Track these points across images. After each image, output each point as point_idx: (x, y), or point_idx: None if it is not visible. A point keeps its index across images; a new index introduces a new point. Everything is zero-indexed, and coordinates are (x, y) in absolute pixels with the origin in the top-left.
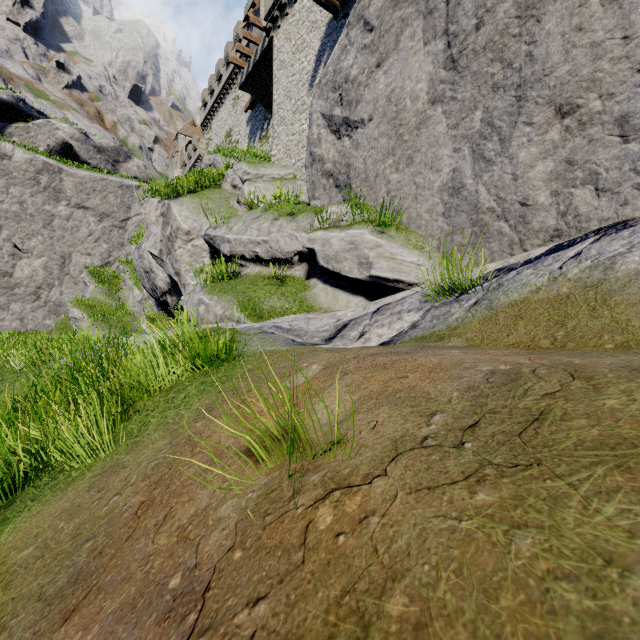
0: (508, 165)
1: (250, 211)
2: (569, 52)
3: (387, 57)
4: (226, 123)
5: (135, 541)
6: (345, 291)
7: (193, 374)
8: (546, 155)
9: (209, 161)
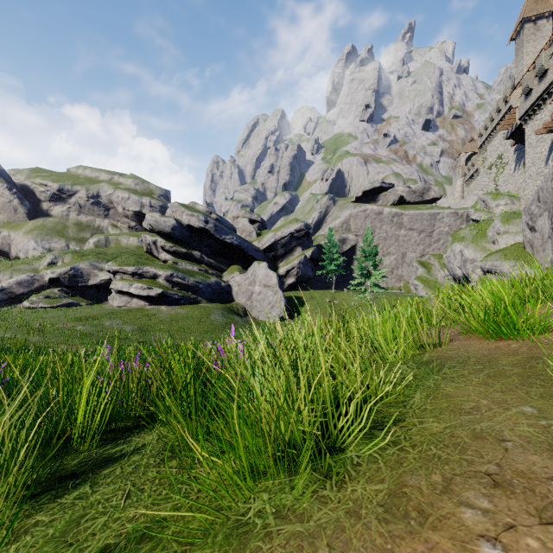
0: None
1: (495, 256)
2: None
3: (541, 216)
4: (497, 149)
5: None
6: None
7: None
8: None
9: (482, 199)
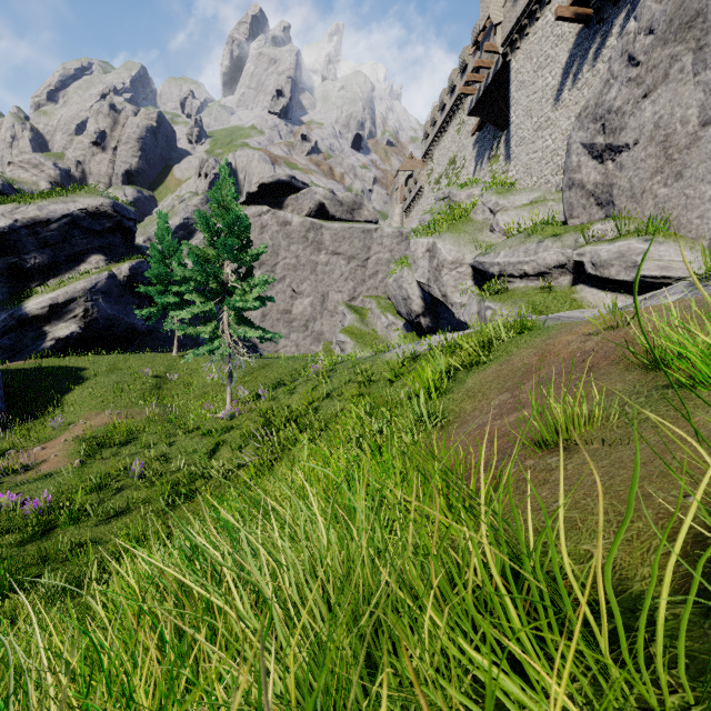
0: None
1: (513, 238)
2: None
3: (654, 89)
4: (449, 150)
5: (548, 360)
6: (611, 292)
7: (519, 336)
8: None
9: (442, 195)
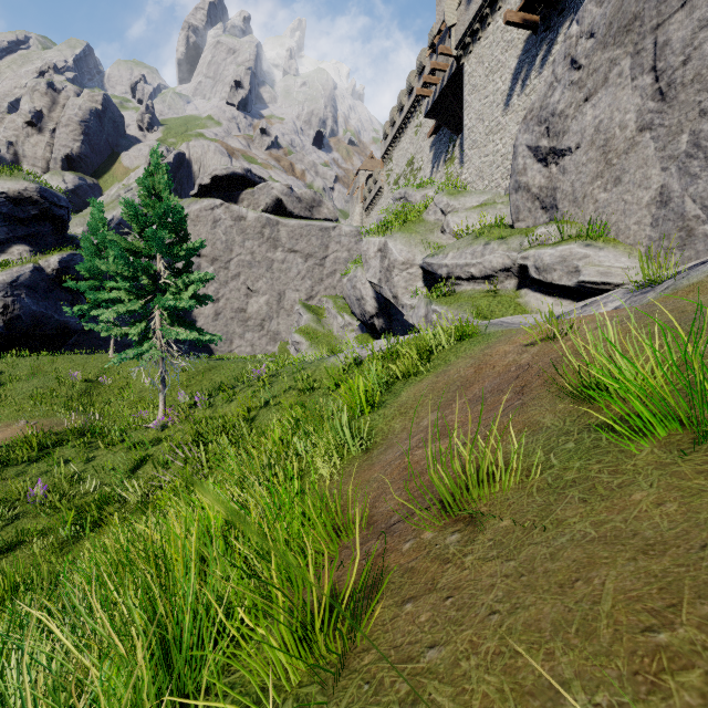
0: None
1: (461, 239)
2: None
3: (595, 93)
4: (407, 152)
5: (483, 373)
6: (554, 297)
7: (460, 343)
8: None
9: (399, 195)
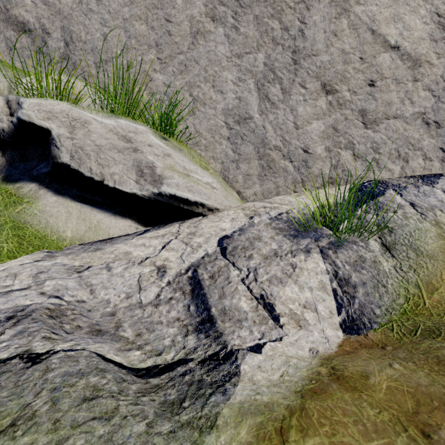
0: (290, 114)
1: None
2: (329, 47)
3: None
4: None
5: None
6: (102, 210)
7: None
8: (318, 117)
9: None
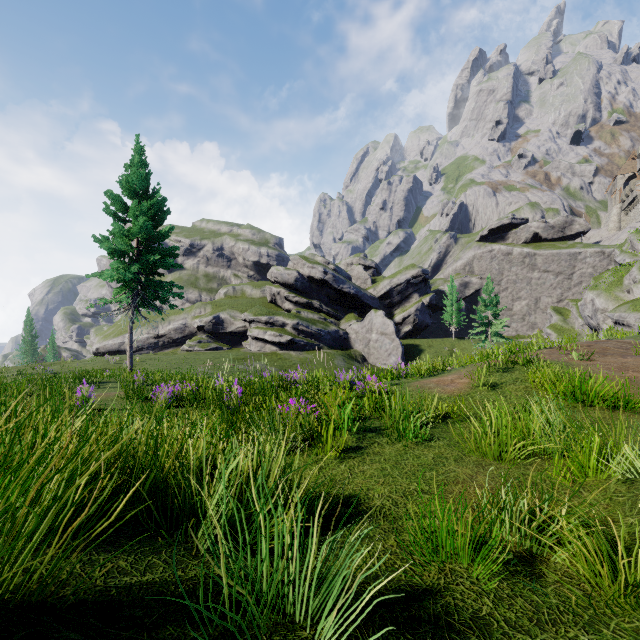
0: None
1: (624, 307)
2: None
3: None
4: None
5: None
6: None
7: None
8: None
9: (629, 238)
